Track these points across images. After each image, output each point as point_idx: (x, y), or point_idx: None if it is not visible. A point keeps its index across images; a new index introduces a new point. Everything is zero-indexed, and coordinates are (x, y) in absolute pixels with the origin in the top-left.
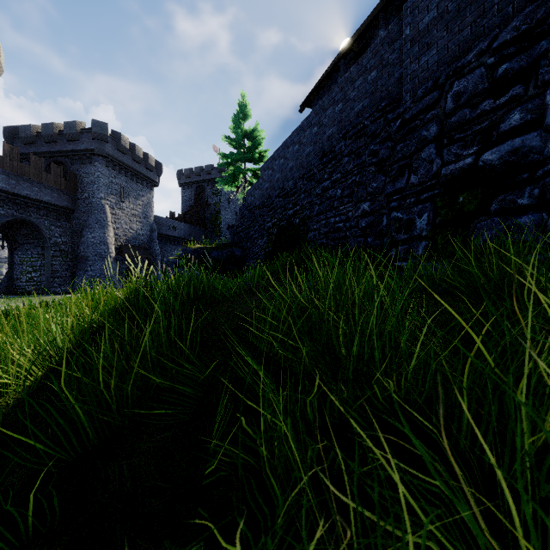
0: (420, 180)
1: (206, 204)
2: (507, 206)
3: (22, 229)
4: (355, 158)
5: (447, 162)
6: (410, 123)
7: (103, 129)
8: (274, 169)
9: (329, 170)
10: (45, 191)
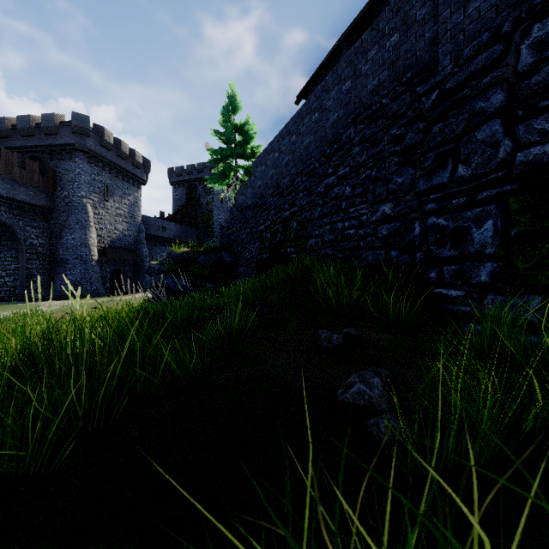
0: (475, 171)
1: (198, 204)
2: None
3: None
4: (369, 147)
5: (524, 144)
6: (453, 94)
7: (84, 122)
8: (268, 165)
9: (334, 163)
10: (19, 188)
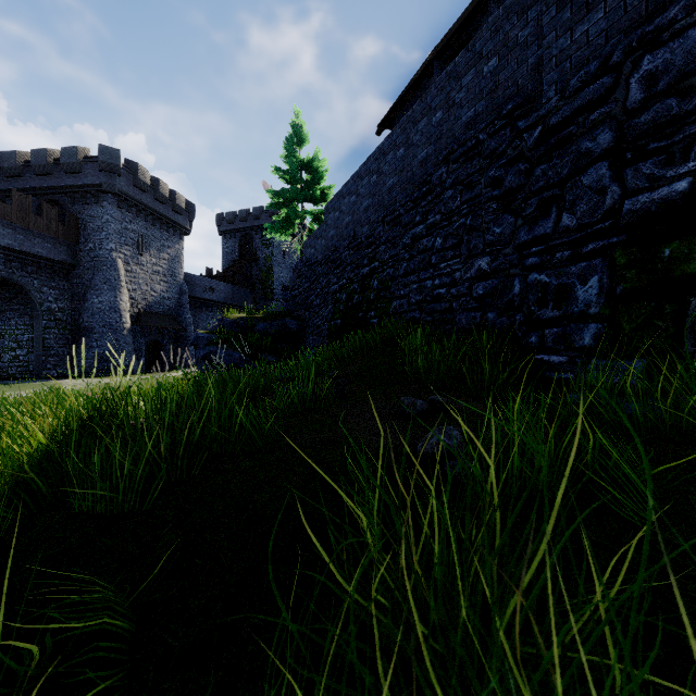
0: (581, 221)
1: (254, 259)
2: None
3: (3, 290)
4: (463, 191)
5: (633, 191)
6: (558, 131)
7: (114, 157)
8: (342, 210)
9: (423, 210)
10: (34, 240)
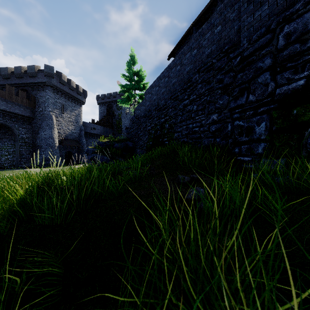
0: (257, 98)
1: (113, 115)
2: None
3: (1, 129)
4: (206, 85)
5: (280, 85)
6: (247, 58)
7: (51, 70)
8: (152, 93)
9: (188, 93)
10: (16, 106)
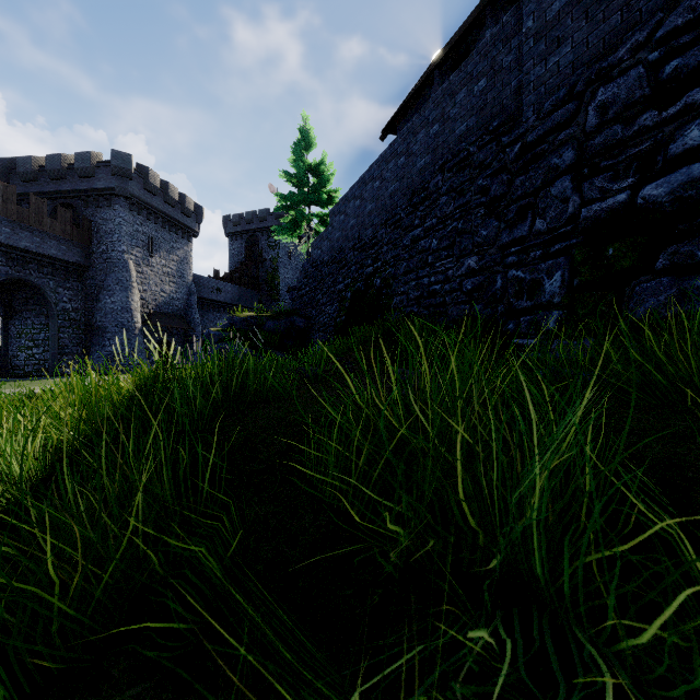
0: (550, 225)
1: (260, 260)
2: (682, 261)
3: (20, 291)
4: (456, 197)
5: (589, 201)
6: (534, 148)
7: (126, 162)
8: (347, 214)
9: (421, 214)
10: (50, 242)
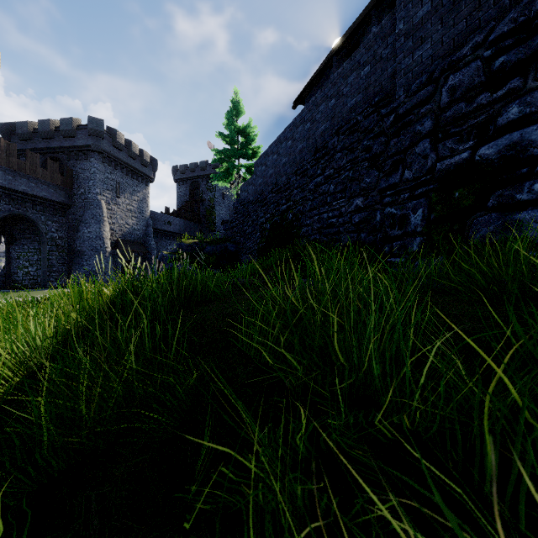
0: (414, 175)
1: (201, 200)
2: (505, 202)
3: (19, 224)
4: (348, 153)
5: (442, 157)
6: (404, 118)
7: (99, 125)
8: (267, 165)
9: (322, 166)
10: (42, 186)
